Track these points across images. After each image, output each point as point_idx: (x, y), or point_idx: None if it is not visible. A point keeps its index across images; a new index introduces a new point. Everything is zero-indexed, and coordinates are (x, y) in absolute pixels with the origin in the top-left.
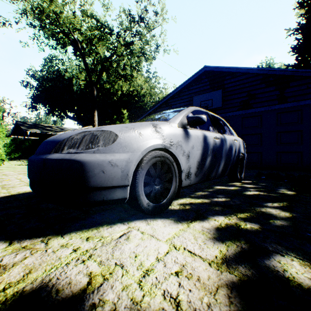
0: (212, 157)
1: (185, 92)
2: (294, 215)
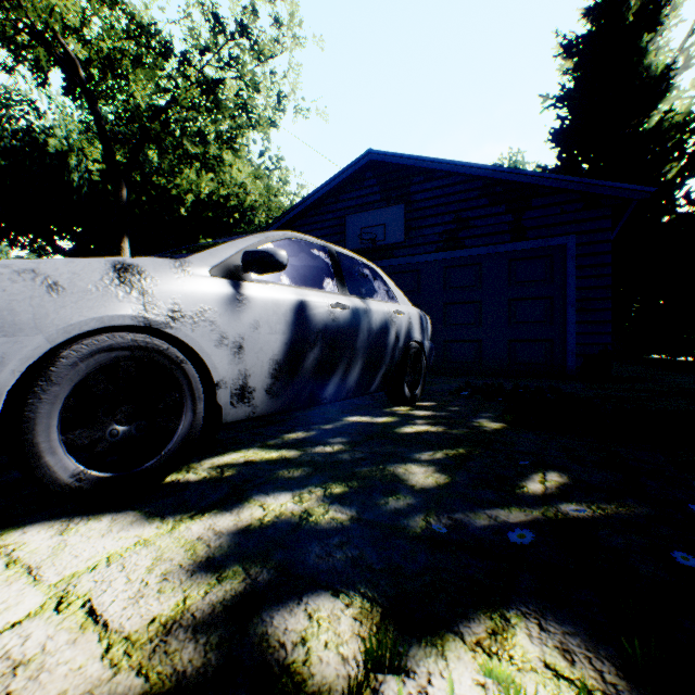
0: (322, 349)
1: (331, 205)
2: (455, 479)
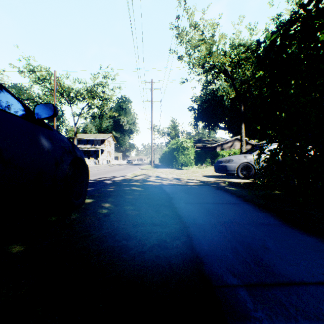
0: None
1: None
2: None
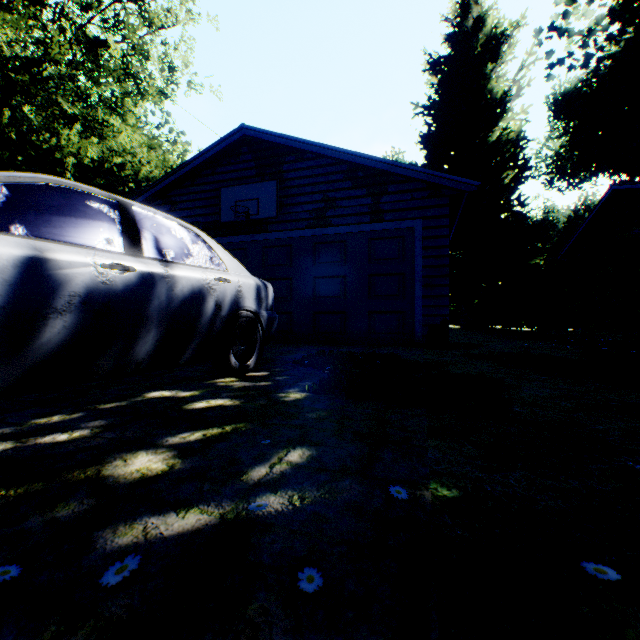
0: (82, 316)
1: (208, 177)
2: (172, 470)
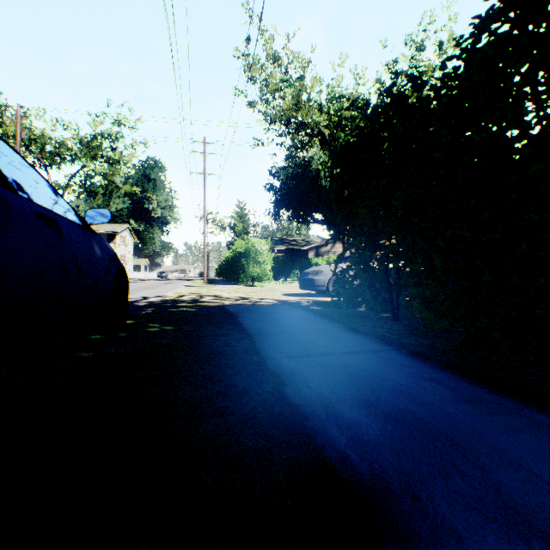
0: None
1: None
2: None
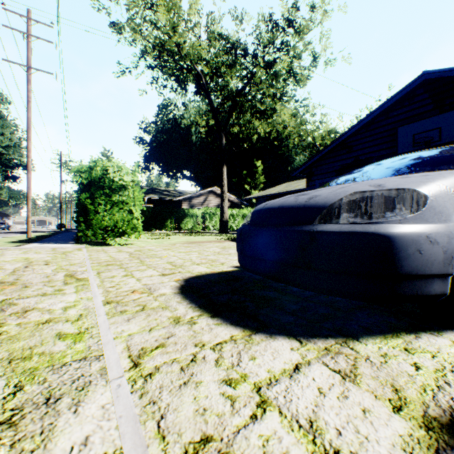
0: None
1: (380, 122)
2: None
